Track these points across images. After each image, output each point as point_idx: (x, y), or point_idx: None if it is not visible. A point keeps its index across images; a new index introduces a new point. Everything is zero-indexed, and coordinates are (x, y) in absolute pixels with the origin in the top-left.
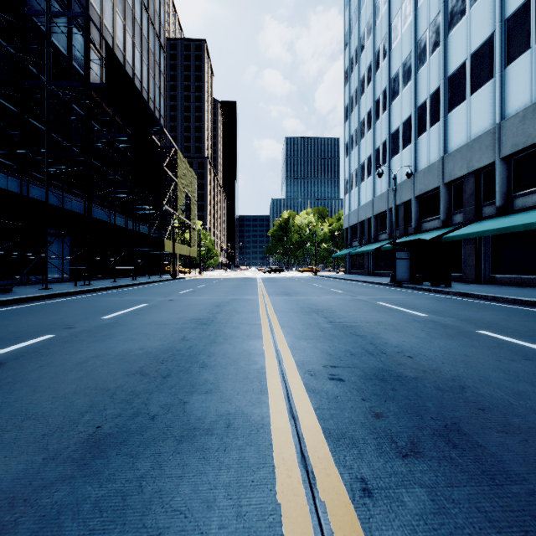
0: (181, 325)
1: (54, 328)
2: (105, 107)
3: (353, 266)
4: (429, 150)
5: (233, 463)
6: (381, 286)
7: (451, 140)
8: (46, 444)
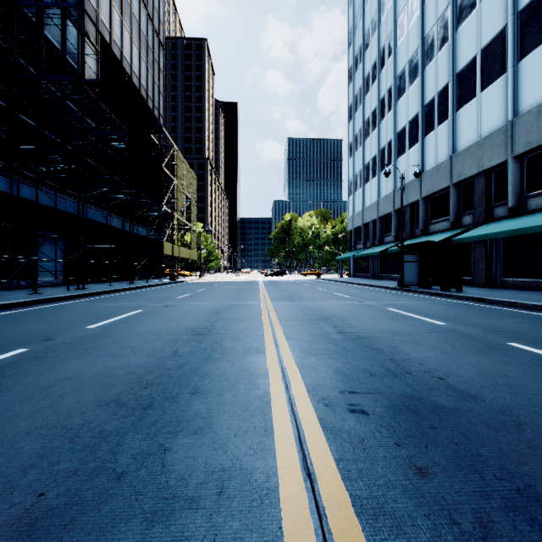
0: (174, 336)
1: (29, 340)
2: (102, 105)
3: (357, 269)
4: (436, 149)
5: None
6: (388, 290)
7: (460, 138)
8: None
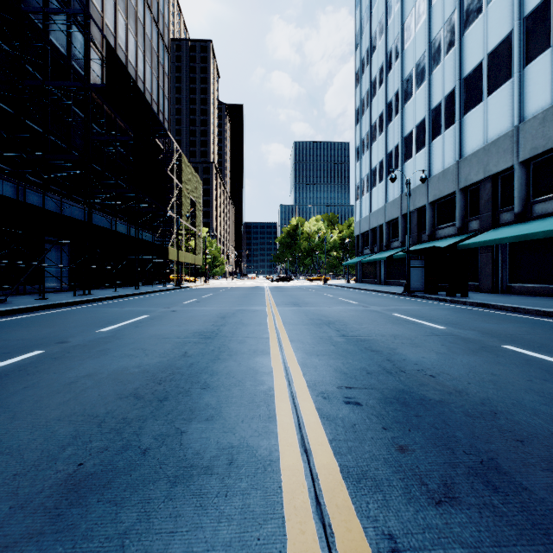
0: (183, 339)
1: (45, 343)
2: (107, 109)
3: (365, 275)
4: (443, 154)
5: (235, 513)
6: (394, 296)
7: (467, 143)
8: (16, 487)
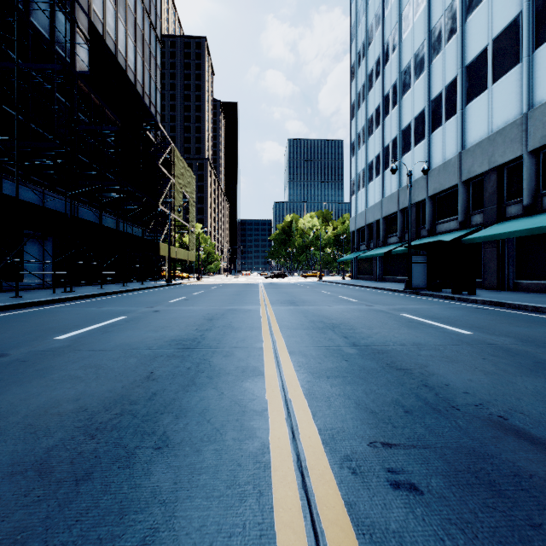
0: (154, 350)
1: None
2: (94, 99)
3: (360, 271)
4: (444, 146)
5: None
6: (395, 293)
7: (470, 134)
8: None
